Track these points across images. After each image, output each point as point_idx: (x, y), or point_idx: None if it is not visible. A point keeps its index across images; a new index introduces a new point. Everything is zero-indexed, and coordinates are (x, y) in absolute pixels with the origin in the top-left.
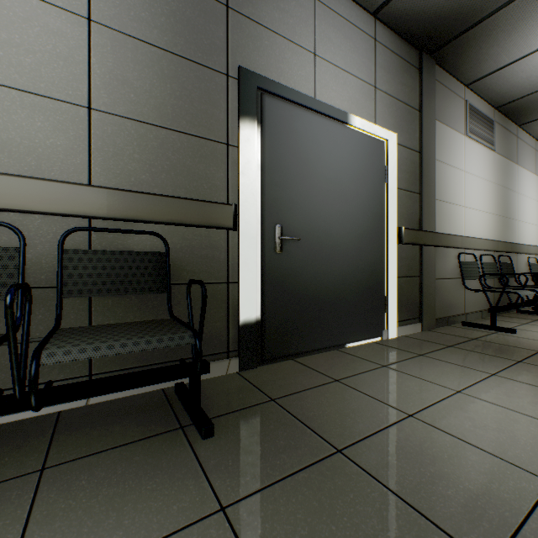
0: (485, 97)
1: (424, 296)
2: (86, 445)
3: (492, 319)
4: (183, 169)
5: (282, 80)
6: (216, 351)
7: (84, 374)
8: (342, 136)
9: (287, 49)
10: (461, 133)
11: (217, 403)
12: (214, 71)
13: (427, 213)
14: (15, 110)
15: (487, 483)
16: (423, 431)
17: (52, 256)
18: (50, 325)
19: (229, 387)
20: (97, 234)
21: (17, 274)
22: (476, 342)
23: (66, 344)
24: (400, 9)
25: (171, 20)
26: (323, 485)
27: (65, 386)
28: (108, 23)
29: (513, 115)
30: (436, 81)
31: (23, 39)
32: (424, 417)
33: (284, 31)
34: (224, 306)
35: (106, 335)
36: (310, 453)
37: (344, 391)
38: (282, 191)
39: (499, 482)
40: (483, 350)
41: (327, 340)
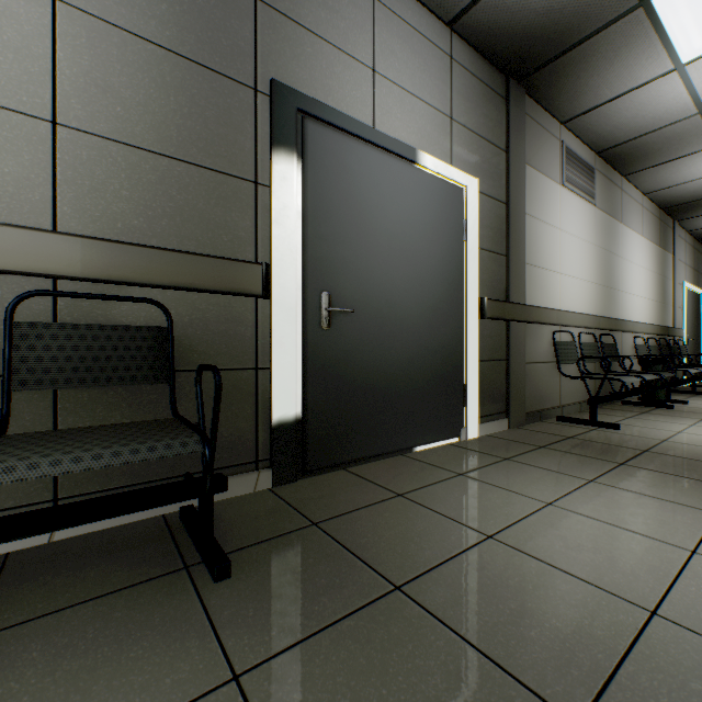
0: (584, 138)
1: (511, 384)
2: (43, 600)
3: (592, 412)
4: (193, 214)
5: (330, 101)
6: (240, 461)
7: (46, 499)
8: (409, 179)
9: (338, 60)
10: (556, 182)
11: (238, 531)
12: (238, 82)
13: (515, 281)
14: None
15: (579, 619)
16: (504, 556)
17: None
18: None
19: (257, 508)
20: (66, 300)
21: None
22: (572, 441)
23: (9, 457)
24: (482, 21)
25: (177, 9)
26: (374, 635)
27: (10, 517)
28: (82, 4)
29: (617, 163)
30: (527, 116)
31: None
32: (507, 538)
33: (333, 37)
34: (252, 400)
35: (73, 443)
36: (360, 593)
37: (408, 508)
38: (331, 247)
39: (593, 617)
40: (581, 450)
41: (390, 442)
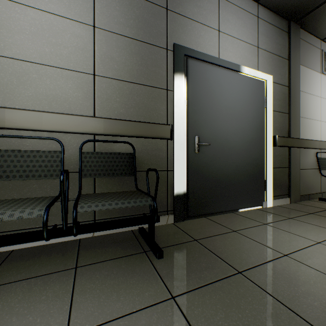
0: None
1: (291, 180)
2: (95, 257)
3: None
4: (142, 105)
5: (198, 49)
6: (160, 210)
7: (91, 219)
8: (236, 80)
9: (202, 29)
10: (318, 72)
11: (163, 239)
12: (159, 47)
13: (293, 126)
14: (59, 79)
15: None
16: (295, 265)
17: (76, 155)
18: (75, 192)
19: (169, 231)
20: (98, 143)
21: (60, 165)
22: None
23: (88, 202)
24: None
25: (136, 21)
26: (231, 291)
27: (85, 224)
28: (103, 27)
29: None
30: (300, 39)
31: (63, 41)
32: (295, 257)
33: (200, 19)
34: (165, 184)
35: (106, 198)
36: (221, 272)
37: (239, 237)
38: (199, 115)
39: None
40: None
41: (226, 206)
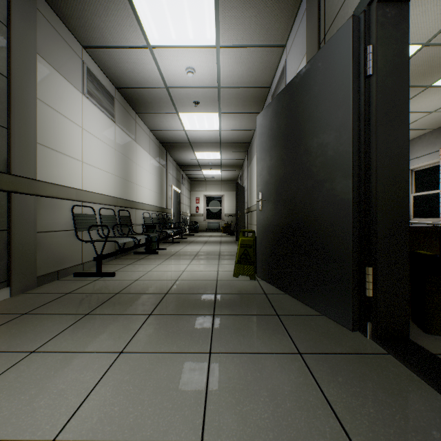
0: (105, 71)
1: (15, 253)
2: None
3: (98, 266)
4: None
5: None
6: None
7: None
8: None
9: None
10: (78, 89)
11: None
12: None
13: (22, 156)
14: None
15: None
16: None
17: None
18: None
19: None
20: None
21: None
22: (66, 297)
23: None
24: None
25: None
26: None
27: None
28: None
29: (131, 102)
30: (41, 14)
31: None
32: None
33: None
34: None
35: None
36: None
37: None
38: None
39: None
40: (64, 307)
41: None
